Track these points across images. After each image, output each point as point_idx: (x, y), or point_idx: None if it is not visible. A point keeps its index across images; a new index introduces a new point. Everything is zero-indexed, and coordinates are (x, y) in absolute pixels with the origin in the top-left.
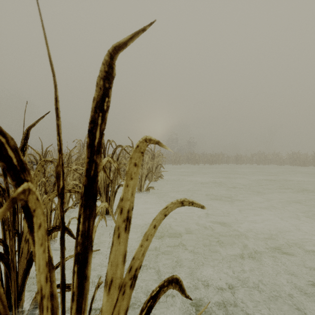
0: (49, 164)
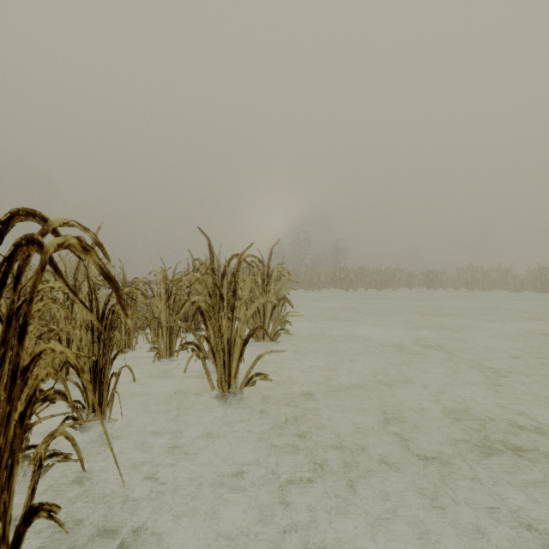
0: None
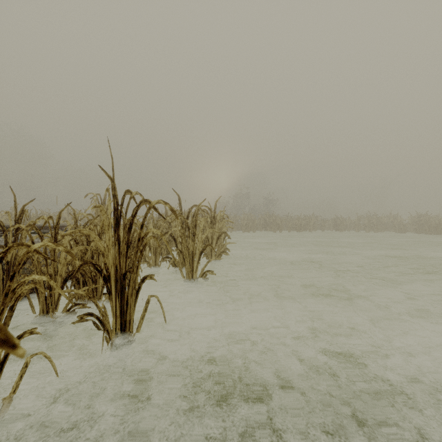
0: (24, 234)
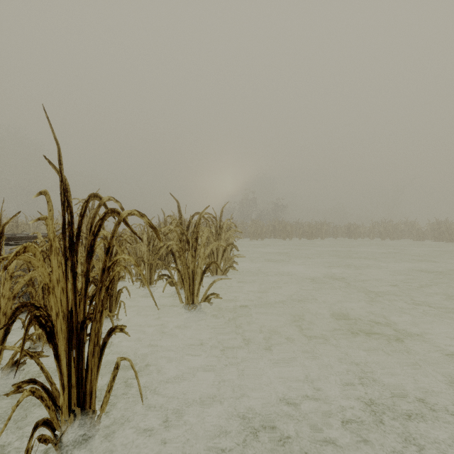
0: None
